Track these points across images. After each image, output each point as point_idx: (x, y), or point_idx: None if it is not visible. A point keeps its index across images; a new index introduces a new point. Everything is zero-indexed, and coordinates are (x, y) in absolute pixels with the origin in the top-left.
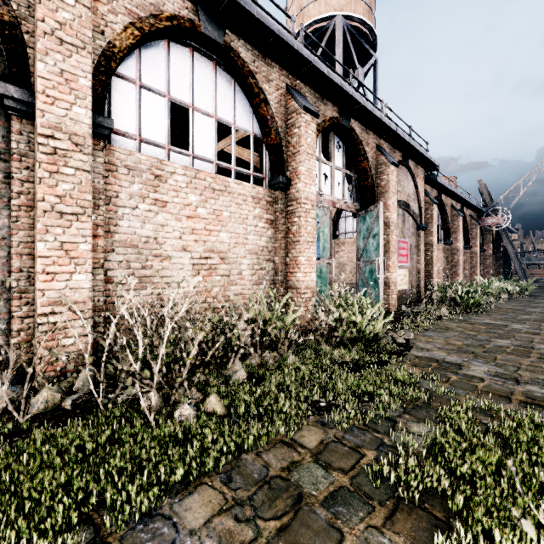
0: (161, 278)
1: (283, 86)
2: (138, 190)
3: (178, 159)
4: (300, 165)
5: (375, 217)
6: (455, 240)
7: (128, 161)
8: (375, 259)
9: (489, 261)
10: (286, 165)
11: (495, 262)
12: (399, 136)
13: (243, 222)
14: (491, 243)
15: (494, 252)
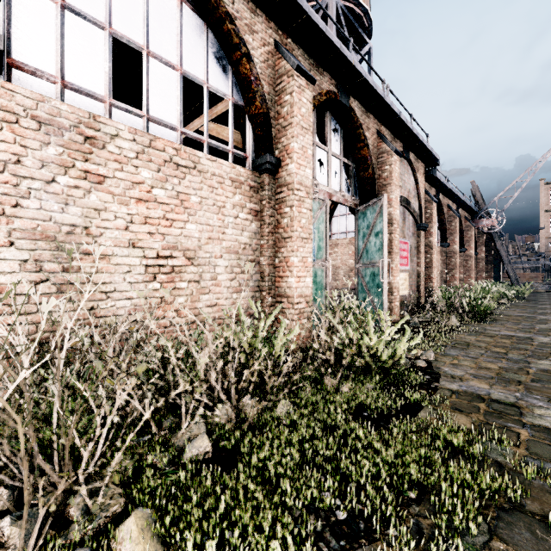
0: (94, 285)
1: (271, 42)
2: (55, 156)
3: (125, 119)
4: (292, 140)
5: (378, 211)
6: (452, 242)
7: (39, 111)
8: (378, 261)
9: (482, 264)
10: (274, 142)
11: (487, 265)
12: (402, 122)
13: (219, 211)
14: (484, 246)
15: (485, 255)
